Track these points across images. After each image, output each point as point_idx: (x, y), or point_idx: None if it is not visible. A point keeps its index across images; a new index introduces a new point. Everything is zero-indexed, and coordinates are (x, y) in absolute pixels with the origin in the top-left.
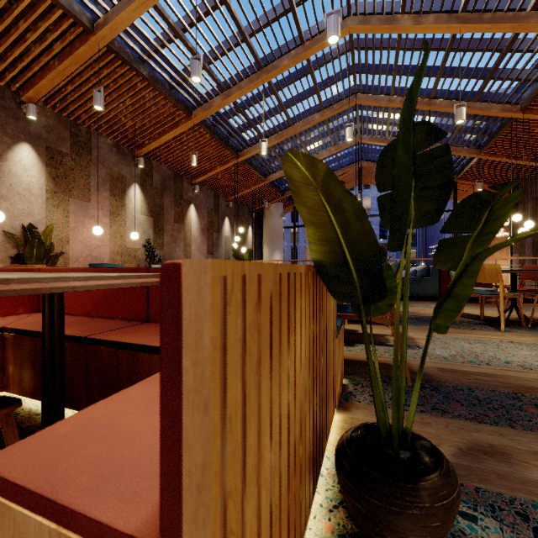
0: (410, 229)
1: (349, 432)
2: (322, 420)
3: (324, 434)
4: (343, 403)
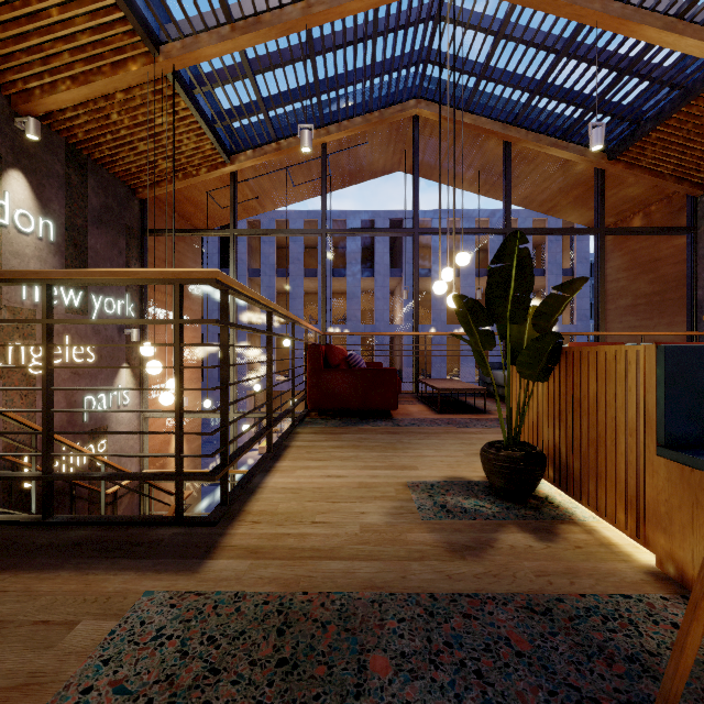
0: (508, 324)
1: (537, 447)
2: (575, 467)
3: (582, 489)
4: (675, 586)
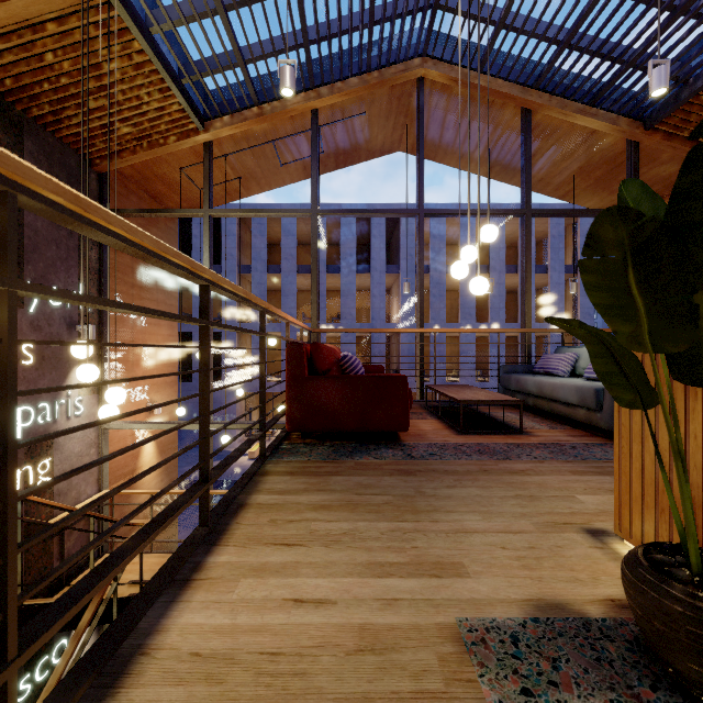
0: None
1: None
2: None
3: None
4: None
